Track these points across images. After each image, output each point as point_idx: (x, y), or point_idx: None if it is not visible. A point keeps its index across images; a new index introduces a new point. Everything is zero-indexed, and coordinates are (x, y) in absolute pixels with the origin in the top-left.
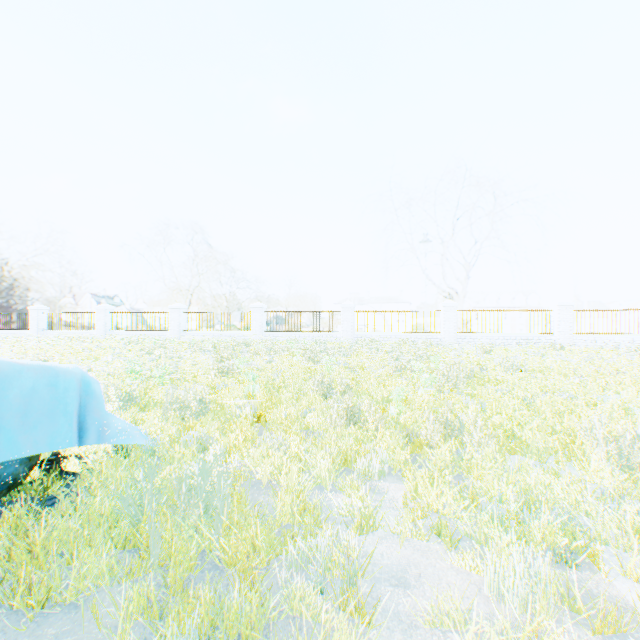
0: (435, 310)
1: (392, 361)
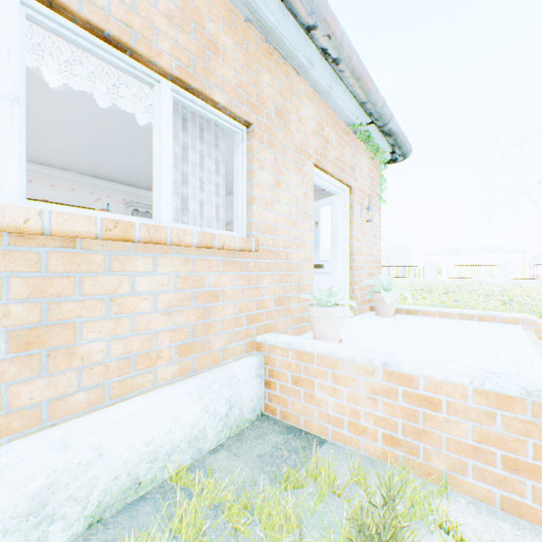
0: (493, 265)
1: (442, 285)
